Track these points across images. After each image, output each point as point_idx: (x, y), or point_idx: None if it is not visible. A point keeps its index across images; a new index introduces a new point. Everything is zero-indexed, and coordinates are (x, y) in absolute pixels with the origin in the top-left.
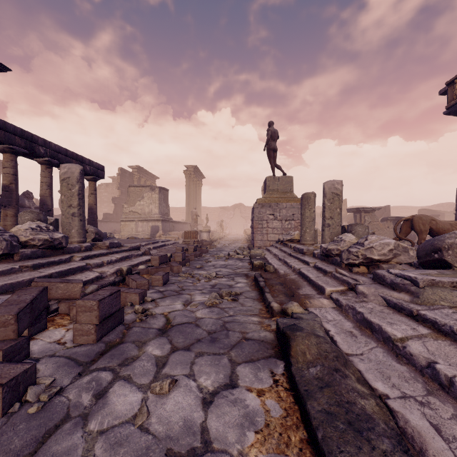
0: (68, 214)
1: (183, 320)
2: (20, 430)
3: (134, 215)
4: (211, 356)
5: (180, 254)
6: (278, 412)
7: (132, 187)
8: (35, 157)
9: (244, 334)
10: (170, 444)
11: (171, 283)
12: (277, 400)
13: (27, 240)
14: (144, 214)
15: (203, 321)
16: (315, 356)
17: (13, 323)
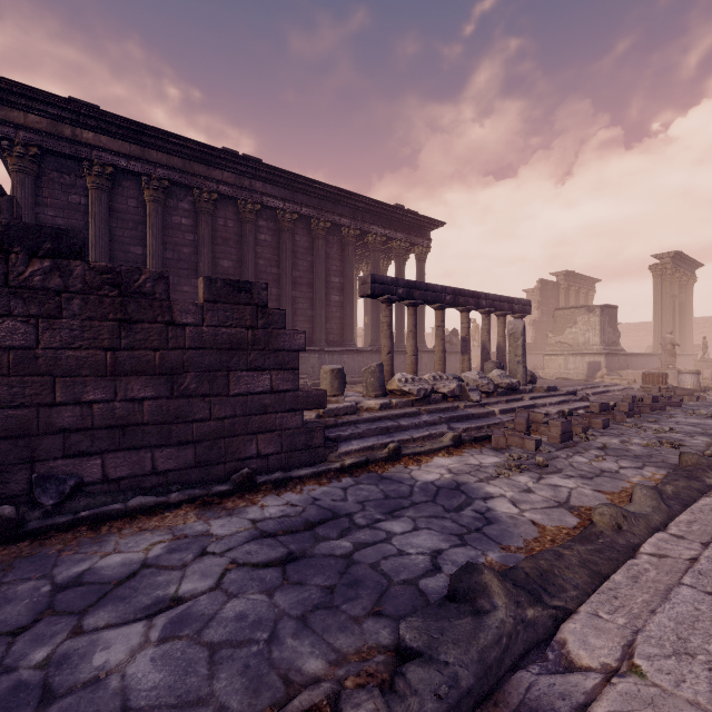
0: (514, 362)
1: (616, 447)
2: (544, 454)
3: (562, 347)
4: (631, 461)
5: (625, 404)
6: (659, 478)
7: (559, 310)
8: (478, 309)
9: (664, 461)
10: (601, 469)
11: (611, 429)
12: (662, 476)
13: (498, 384)
14: (577, 345)
15: (633, 451)
16: (693, 463)
17: (525, 424)
